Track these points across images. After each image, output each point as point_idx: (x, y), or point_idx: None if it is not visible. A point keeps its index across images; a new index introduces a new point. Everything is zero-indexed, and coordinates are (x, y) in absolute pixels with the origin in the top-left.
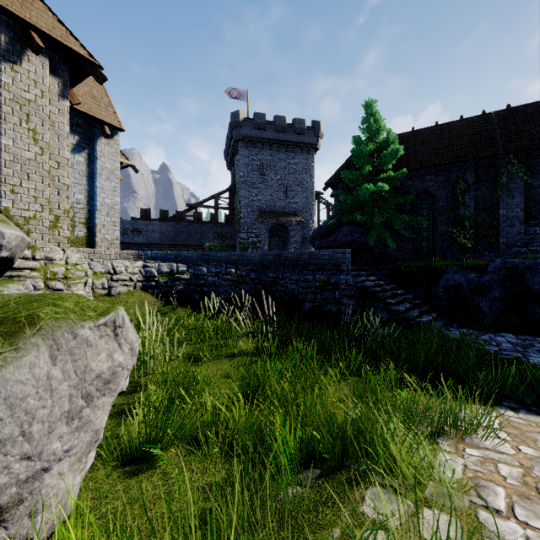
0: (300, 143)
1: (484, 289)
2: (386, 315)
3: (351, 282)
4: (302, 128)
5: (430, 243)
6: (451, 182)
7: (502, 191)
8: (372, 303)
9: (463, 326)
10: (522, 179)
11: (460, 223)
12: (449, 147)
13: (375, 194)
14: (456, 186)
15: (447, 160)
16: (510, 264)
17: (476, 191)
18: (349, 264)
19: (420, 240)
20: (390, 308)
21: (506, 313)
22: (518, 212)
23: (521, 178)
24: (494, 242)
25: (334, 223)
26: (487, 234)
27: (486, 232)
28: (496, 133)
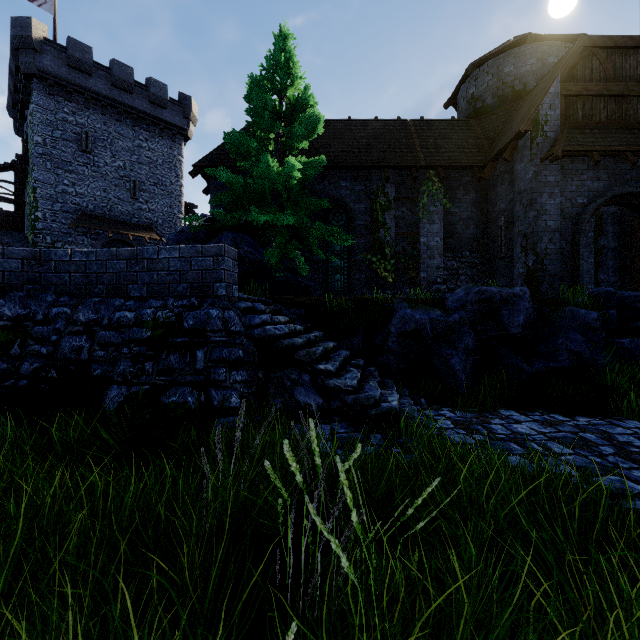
0: (160, 120)
1: (453, 335)
2: (316, 401)
3: (238, 325)
4: (162, 97)
5: (345, 275)
6: (370, 195)
7: (423, 213)
8: (286, 373)
9: (436, 402)
10: (442, 202)
11: (380, 249)
12: (367, 147)
13: (277, 181)
14: (376, 199)
15: (367, 163)
16: (486, 294)
17: (396, 211)
18: (234, 284)
19: (333, 270)
20: (326, 383)
21: (481, 372)
22: (438, 241)
23: (441, 201)
24: (414, 277)
25: (208, 227)
26: (408, 266)
27: (407, 264)
28: (415, 143)
